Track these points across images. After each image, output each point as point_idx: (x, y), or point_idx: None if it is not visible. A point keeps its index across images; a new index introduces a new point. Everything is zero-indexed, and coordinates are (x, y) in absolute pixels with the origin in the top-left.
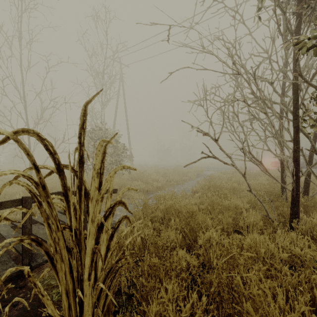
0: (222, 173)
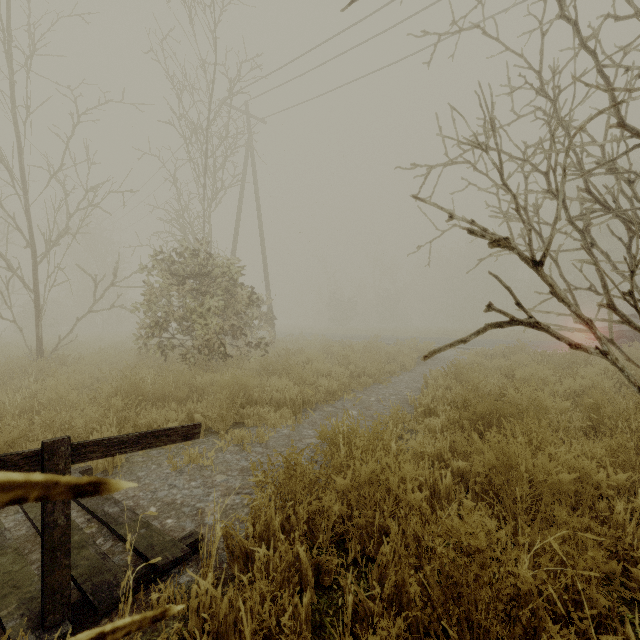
0: (480, 356)
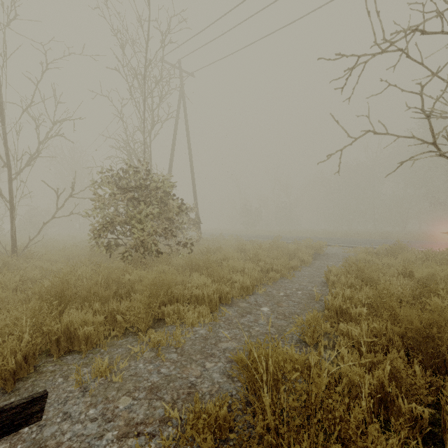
0: (369, 255)
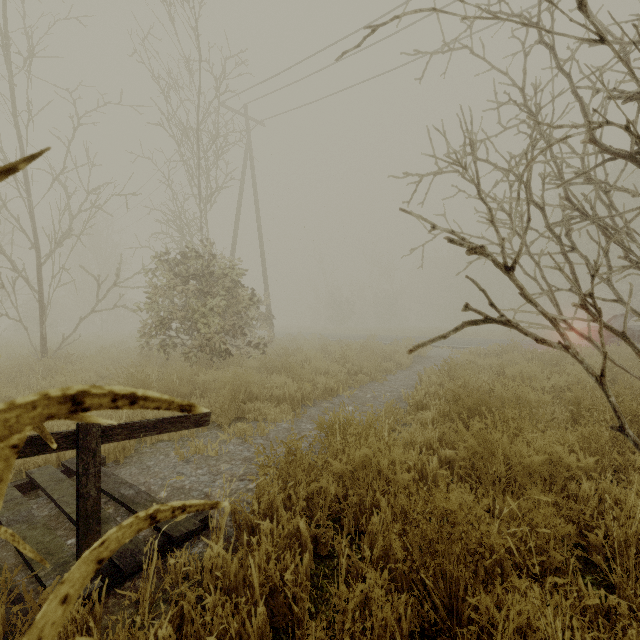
0: (473, 355)
